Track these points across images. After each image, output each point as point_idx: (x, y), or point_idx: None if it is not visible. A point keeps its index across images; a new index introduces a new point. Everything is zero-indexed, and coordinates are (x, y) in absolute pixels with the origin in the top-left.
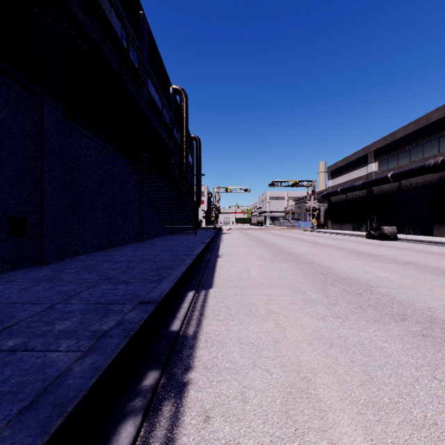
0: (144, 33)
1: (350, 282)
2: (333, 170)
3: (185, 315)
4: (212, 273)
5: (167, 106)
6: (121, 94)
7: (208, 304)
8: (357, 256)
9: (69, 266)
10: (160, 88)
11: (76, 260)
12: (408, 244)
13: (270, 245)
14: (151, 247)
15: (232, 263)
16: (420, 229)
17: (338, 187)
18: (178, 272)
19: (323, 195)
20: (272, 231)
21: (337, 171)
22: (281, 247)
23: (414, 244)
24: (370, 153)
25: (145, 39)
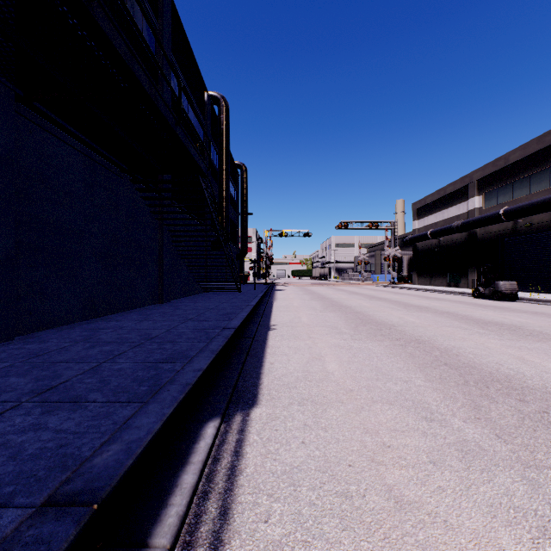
0: (164, 7)
1: (516, 388)
2: (420, 208)
3: (177, 528)
4: (258, 365)
5: (200, 117)
6: (99, 51)
7: (246, 466)
8: (482, 327)
9: (5, 354)
10: (191, 91)
11: (33, 339)
12: (538, 306)
13: (343, 308)
14: (171, 312)
15: (292, 341)
16: (545, 284)
17: (427, 229)
18: (192, 372)
19: (407, 239)
20: (341, 287)
21: (426, 208)
22: (360, 312)
23: (547, 306)
24: (473, 183)
25: (166, 15)
